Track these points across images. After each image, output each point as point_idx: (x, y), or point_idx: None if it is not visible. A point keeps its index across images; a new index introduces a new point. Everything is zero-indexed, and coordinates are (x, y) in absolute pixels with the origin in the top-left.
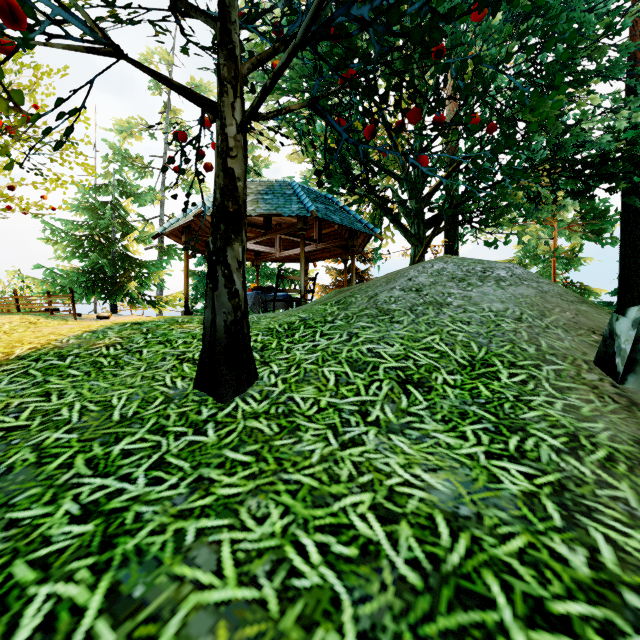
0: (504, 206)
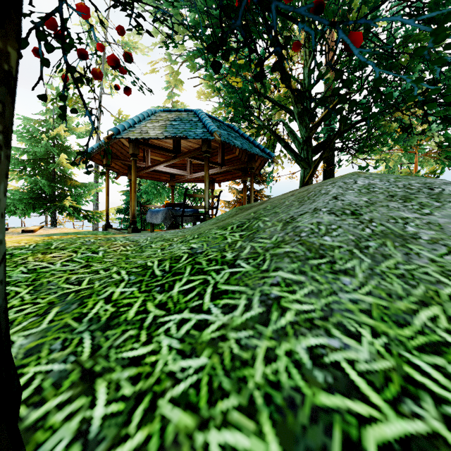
0: (379, 135)
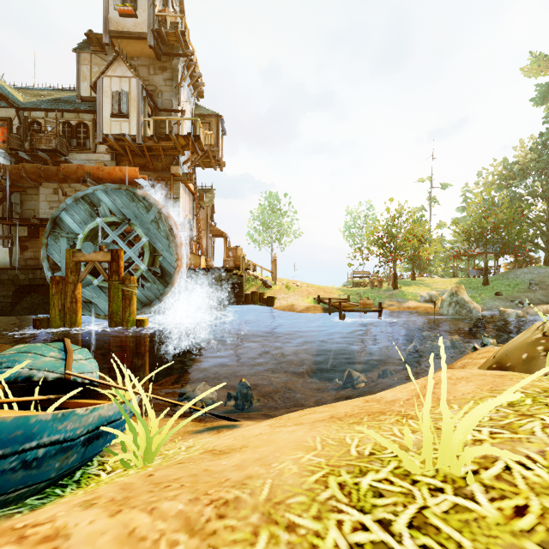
0: None
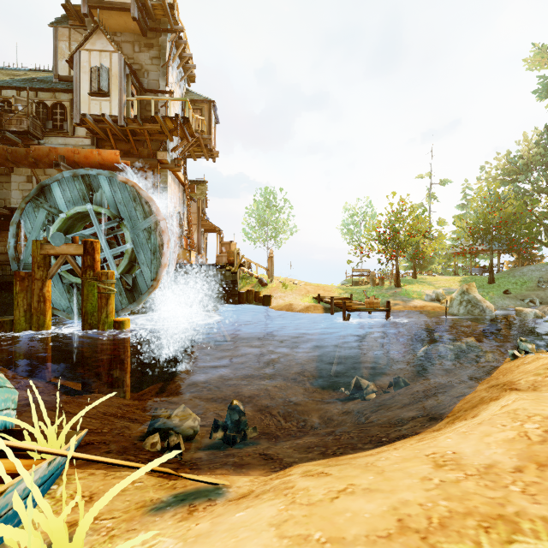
0: None
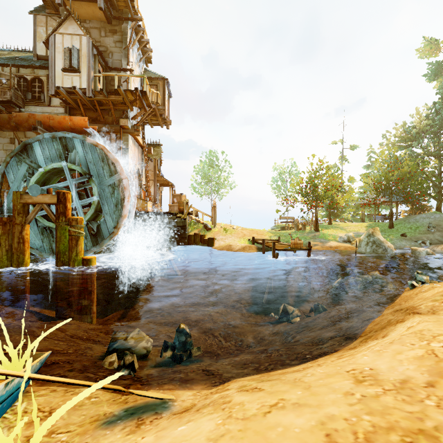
0: None
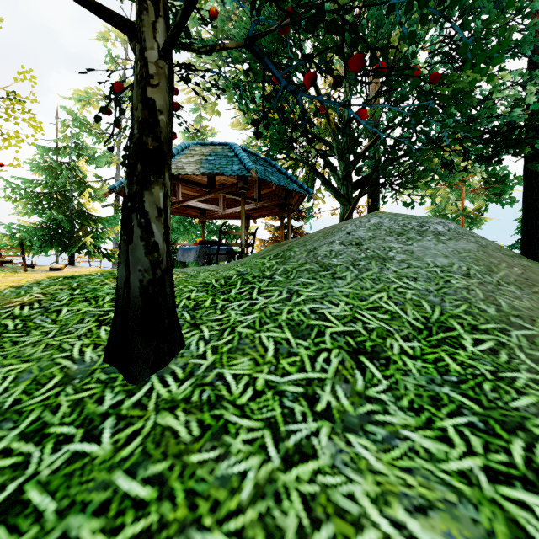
0: (421, 171)
